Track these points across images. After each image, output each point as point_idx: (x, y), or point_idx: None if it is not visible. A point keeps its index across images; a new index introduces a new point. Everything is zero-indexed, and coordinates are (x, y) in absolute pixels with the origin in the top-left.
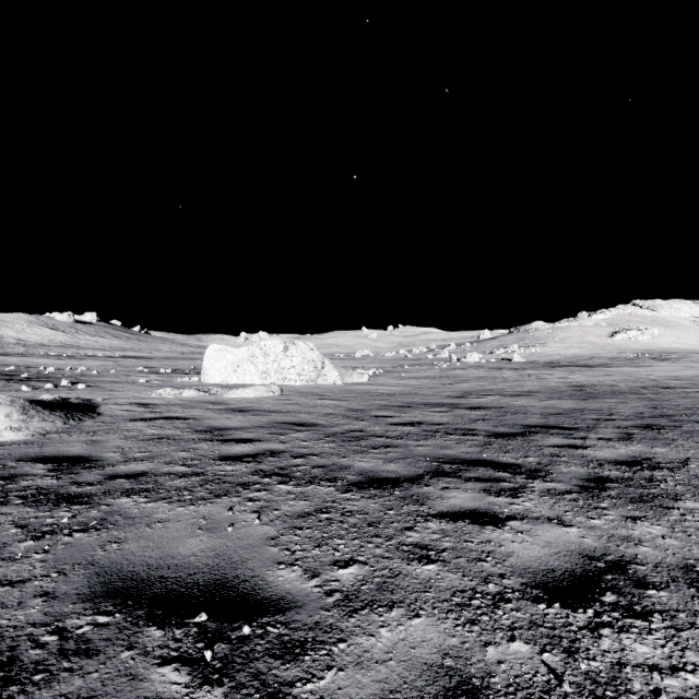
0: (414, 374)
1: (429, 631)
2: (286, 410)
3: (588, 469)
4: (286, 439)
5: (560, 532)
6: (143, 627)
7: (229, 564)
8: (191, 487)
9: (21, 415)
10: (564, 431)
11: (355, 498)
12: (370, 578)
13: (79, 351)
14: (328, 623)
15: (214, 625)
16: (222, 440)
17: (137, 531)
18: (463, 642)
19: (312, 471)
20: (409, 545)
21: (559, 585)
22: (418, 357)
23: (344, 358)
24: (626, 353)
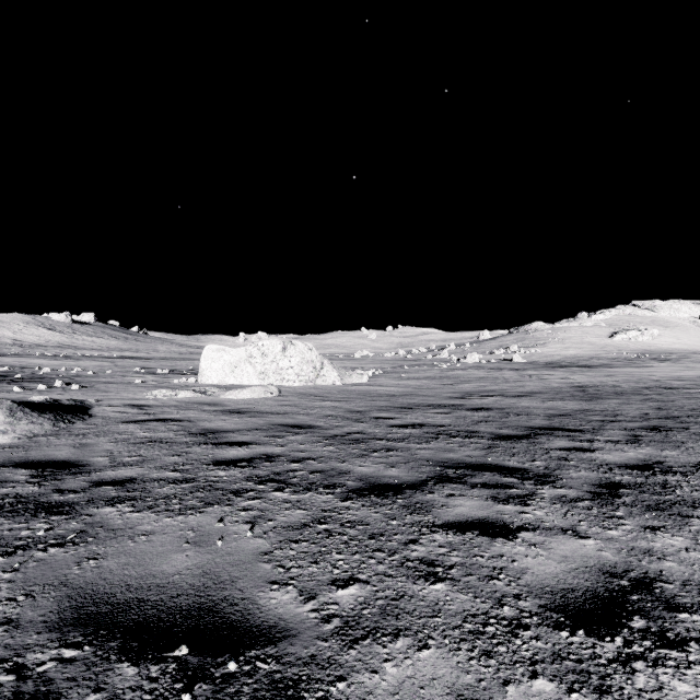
0: (414, 374)
1: (440, 666)
2: (284, 411)
3: (598, 473)
4: (283, 442)
5: (576, 545)
6: (114, 663)
7: (217, 584)
8: (181, 495)
9: (7, 417)
10: (569, 434)
11: (355, 507)
12: (372, 600)
13: (76, 351)
14: (325, 656)
15: (196, 659)
16: (216, 443)
17: (118, 545)
18: (479, 680)
19: (310, 476)
20: (414, 561)
21: (581, 608)
22: (418, 358)
23: (343, 359)
24: (626, 353)
